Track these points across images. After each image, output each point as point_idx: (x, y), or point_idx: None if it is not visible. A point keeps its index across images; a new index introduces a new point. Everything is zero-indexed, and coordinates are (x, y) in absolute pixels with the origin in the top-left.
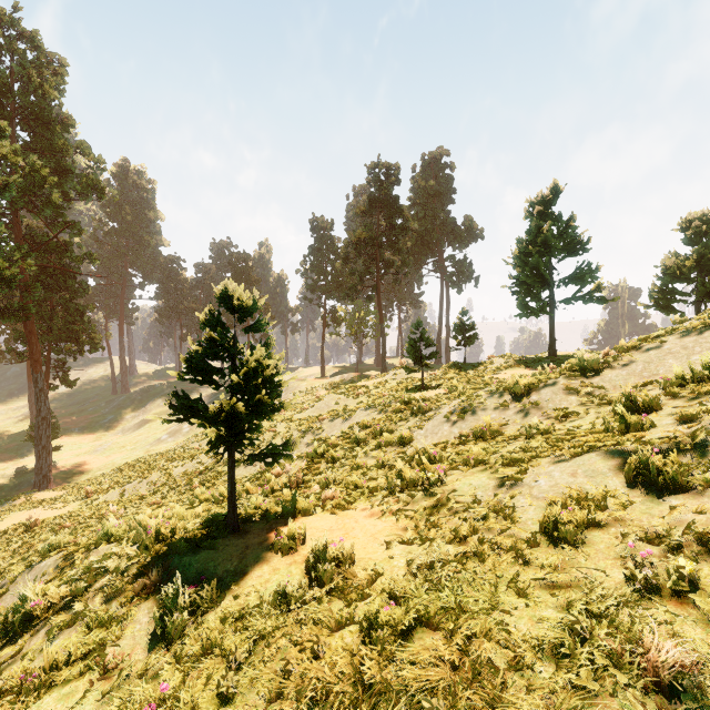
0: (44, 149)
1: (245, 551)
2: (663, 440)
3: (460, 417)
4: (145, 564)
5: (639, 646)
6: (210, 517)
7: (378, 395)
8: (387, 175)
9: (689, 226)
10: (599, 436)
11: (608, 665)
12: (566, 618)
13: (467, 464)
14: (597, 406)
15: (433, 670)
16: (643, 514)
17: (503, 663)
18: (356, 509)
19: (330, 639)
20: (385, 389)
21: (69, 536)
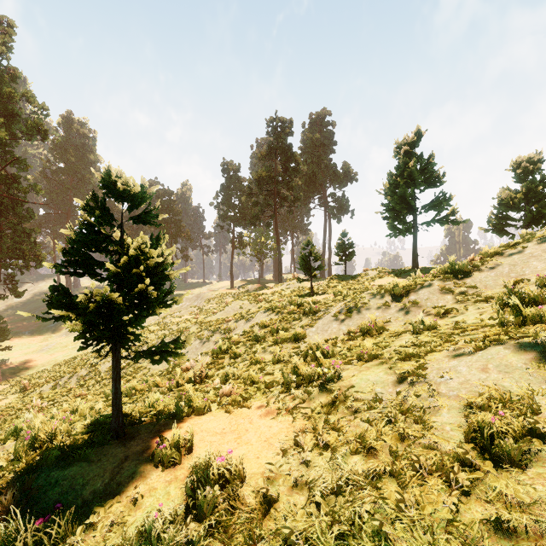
0: None
1: (122, 464)
2: None
3: (347, 316)
4: (9, 480)
5: None
6: (99, 419)
7: (276, 301)
8: (283, 128)
9: (519, 167)
10: (496, 329)
11: None
12: None
13: (360, 358)
14: (474, 303)
15: None
16: None
17: None
18: (251, 407)
19: None
20: (281, 296)
21: None
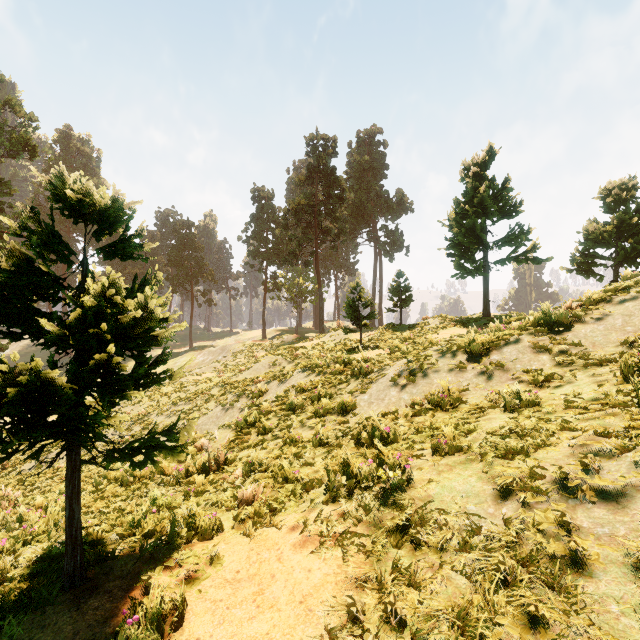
0: None
1: None
2: None
3: (410, 381)
4: None
5: None
6: (55, 547)
7: (316, 356)
8: (325, 147)
9: (608, 195)
10: None
11: None
12: None
13: (436, 449)
14: (582, 367)
15: None
16: None
17: None
18: (282, 526)
19: None
20: (323, 350)
21: None
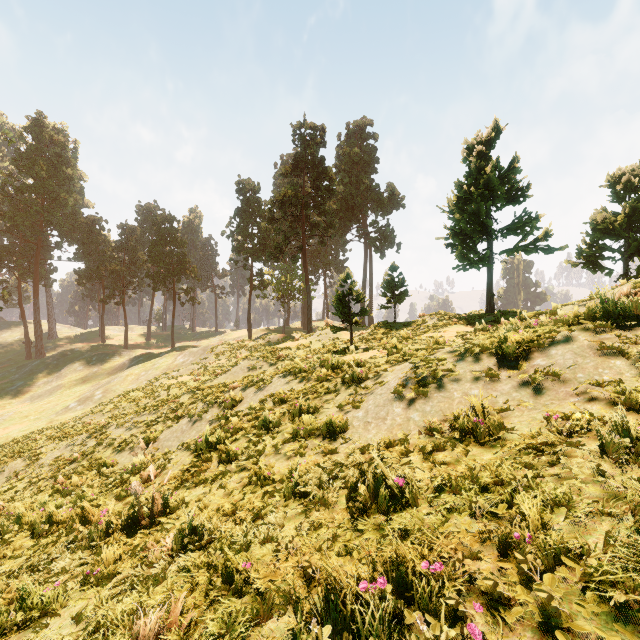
0: None
1: None
2: None
3: (421, 393)
4: None
5: None
6: None
7: (302, 357)
8: (313, 136)
9: (618, 182)
10: None
11: None
12: None
13: (506, 546)
14: None
15: None
16: None
17: None
18: None
19: None
20: (309, 351)
21: None
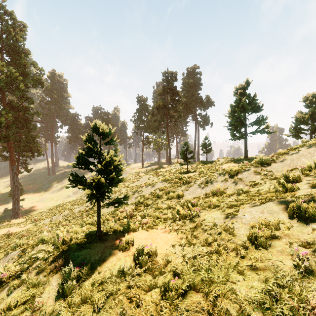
0: (16, 64)
1: (104, 250)
2: (306, 196)
3: (205, 185)
4: (57, 255)
5: (307, 304)
6: (88, 232)
7: (167, 175)
8: (171, 77)
9: (307, 99)
10: (273, 194)
11: (291, 314)
12: (266, 287)
13: (210, 207)
14: (269, 180)
15: (198, 315)
16: (299, 232)
17: (234, 312)
18: (158, 229)
19: (145, 296)
20: (170, 173)
21: (26, 240)
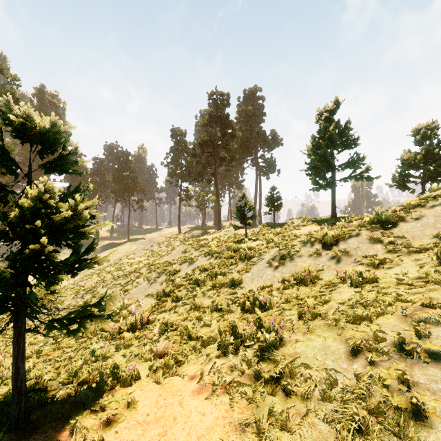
0: None
1: None
2: None
3: (281, 263)
4: None
5: None
6: (9, 393)
7: (215, 245)
8: (221, 100)
9: (418, 133)
10: None
11: None
12: None
13: (301, 315)
14: (406, 254)
15: None
16: None
17: None
18: (184, 376)
19: None
20: (220, 241)
21: None
